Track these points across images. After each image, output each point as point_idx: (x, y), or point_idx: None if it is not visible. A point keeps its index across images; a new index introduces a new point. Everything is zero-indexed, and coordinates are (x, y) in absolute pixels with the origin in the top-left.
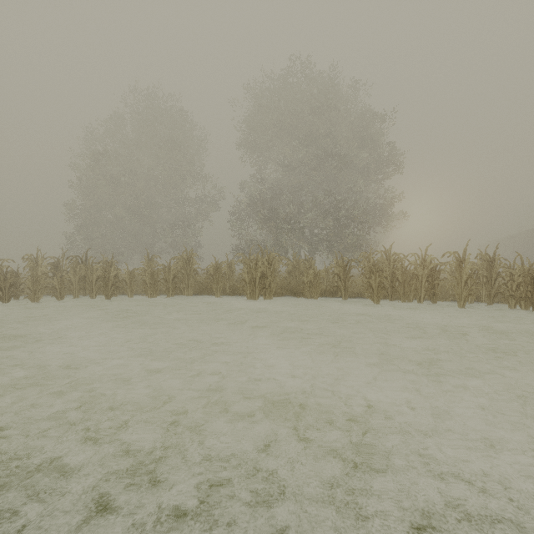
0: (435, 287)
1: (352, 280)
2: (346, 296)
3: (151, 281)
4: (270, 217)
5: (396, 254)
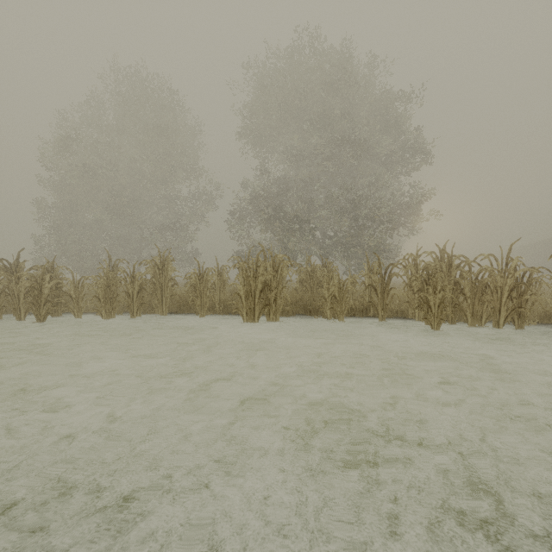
0: (521, 304)
1: (393, 294)
2: (384, 316)
3: (106, 295)
4: (276, 216)
5: (455, 256)
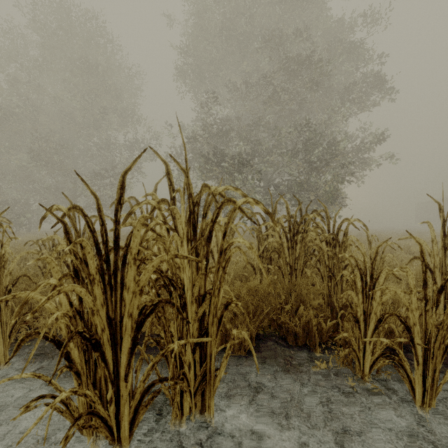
0: None
1: None
2: None
3: None
4: (215, 157)
5: None
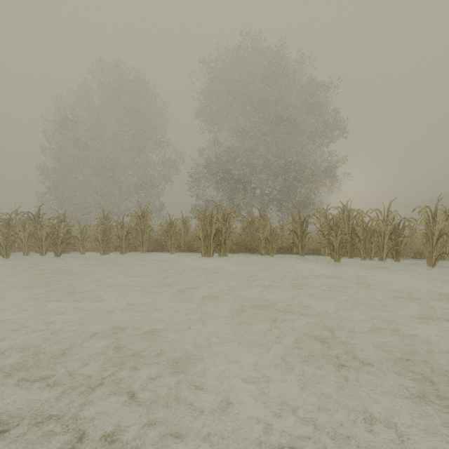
0: (398, 244)
1: (309, 237)
2: (303, 253)
3: (103, 238)
4: (225, 178)
5: (354, 209)
